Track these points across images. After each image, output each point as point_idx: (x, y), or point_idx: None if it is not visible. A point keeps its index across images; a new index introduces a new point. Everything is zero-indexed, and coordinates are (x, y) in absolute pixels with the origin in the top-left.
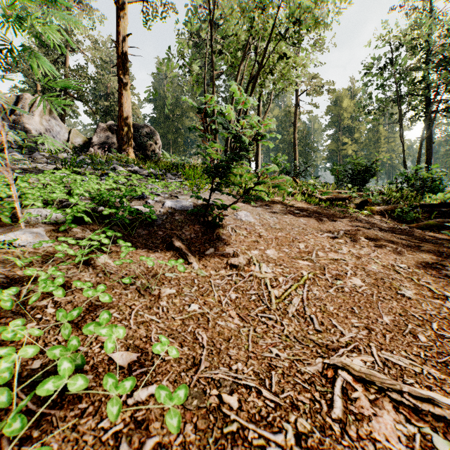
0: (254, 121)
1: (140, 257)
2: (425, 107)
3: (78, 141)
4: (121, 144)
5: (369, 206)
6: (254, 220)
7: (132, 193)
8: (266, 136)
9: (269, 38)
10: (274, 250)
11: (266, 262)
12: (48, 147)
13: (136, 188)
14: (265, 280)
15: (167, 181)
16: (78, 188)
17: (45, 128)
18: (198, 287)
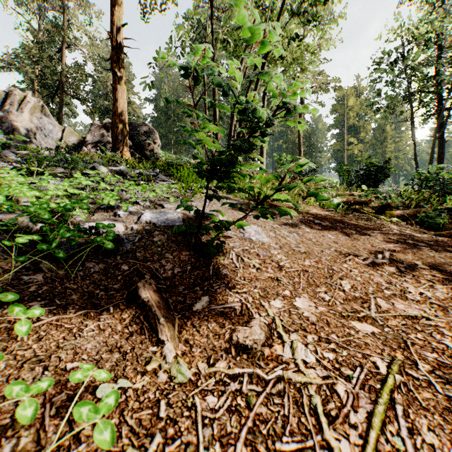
0: (277, 84)
1: (7, 387)
2: (437, 104)
3: (72, 140)
4: (115, 143)
5: (387, 210)
6: (269, 239)
7: (80, 203)
8: (297, 110)
9: (281, 10)
10: (308, 299)
11: (300, 331)
12: (38, 146)
13: (102, 195)
14: (311, 399)
15: (156, 183)
16: (5, 195)
17: (36, 126)
18: (164, 434)
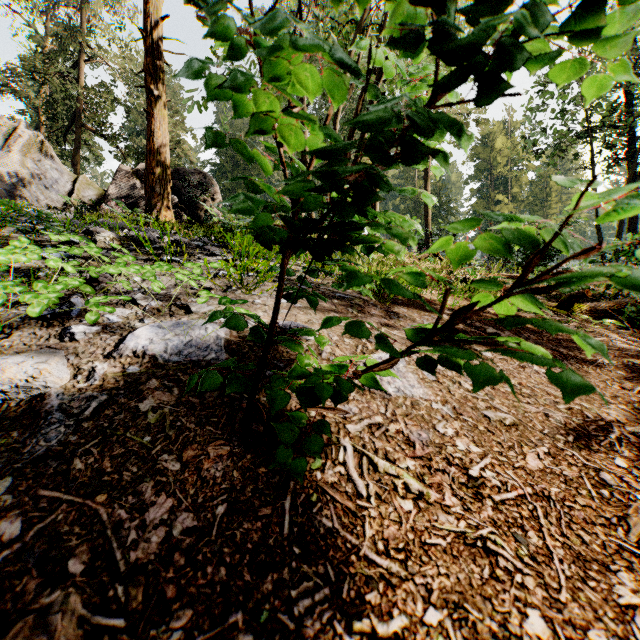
0: None
1: None
2: (627, 144)
3: (89, 195)
4: (150, 197)
5: None
6: (426, 390)
7: None
8: None
9: None
10: None
11: None
12: (34, 203)
13: (37, 286)
14: None
15: (196, 260)
16: None
17: (31, 172)
18: None
